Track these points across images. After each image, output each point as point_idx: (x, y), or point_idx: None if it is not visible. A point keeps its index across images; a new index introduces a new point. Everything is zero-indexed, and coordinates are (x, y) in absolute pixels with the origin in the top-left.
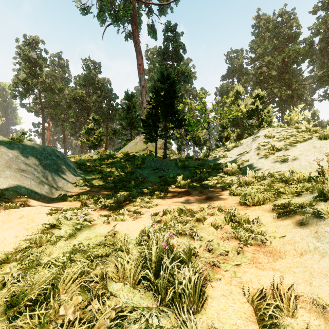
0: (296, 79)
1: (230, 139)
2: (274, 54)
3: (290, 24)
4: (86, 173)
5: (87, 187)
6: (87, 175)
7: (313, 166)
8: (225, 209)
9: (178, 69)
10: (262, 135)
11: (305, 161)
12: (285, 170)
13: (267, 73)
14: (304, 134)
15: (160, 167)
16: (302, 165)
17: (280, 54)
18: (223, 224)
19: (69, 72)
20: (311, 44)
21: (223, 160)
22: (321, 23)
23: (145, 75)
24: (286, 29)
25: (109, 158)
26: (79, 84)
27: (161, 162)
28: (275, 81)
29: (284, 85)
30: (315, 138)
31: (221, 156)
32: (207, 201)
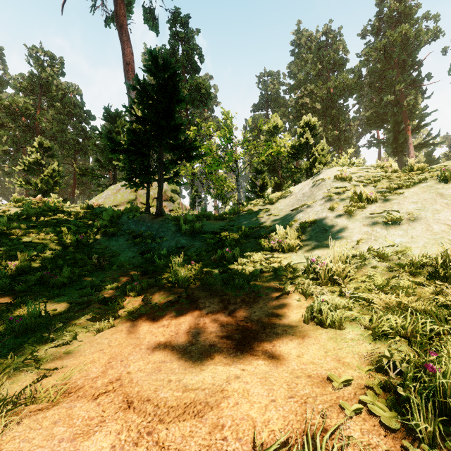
0: (343, 118)
1: (266, 188)
2: (317, 82)
3: (336, 47)
4: None
5: None
6: None
7: None
8: None
9: (192, 81)
10: (329, 176)
11: (437, 223)
12: (403, 242)
13: (310, 106)
14: (403, 175)
15: (147, 233)
16: (436, 232)
17: (325, 83)
18: None
19: (4, 67)
20: (360, 75)
21: (264, 220)
22: (371, 49)
23: None
24: (331, 51)
25: (45, 215)
26: (21, 88)
27: (150, 222)
28: (319, 118)
29: (330, 124)
30: (430, 179)
31: (260, 213)
32: (245, 358)
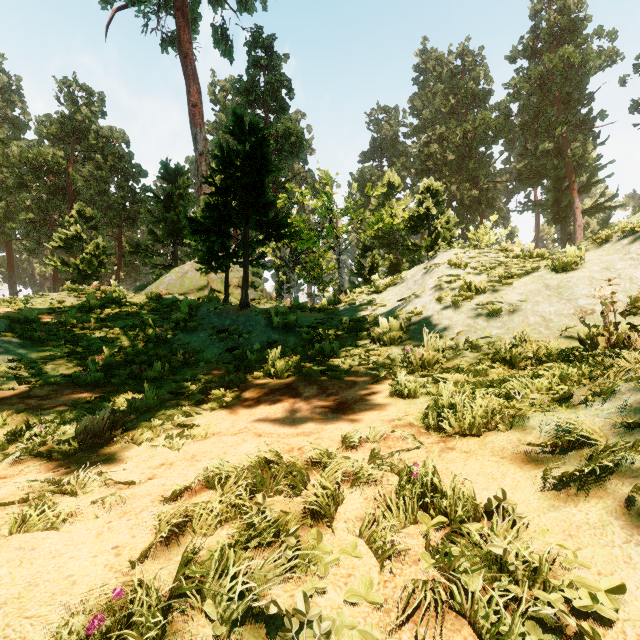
0: (485, 172)
1: (377, 270)
2: (450, 123)
3: (476, 75)
4: (29, 344)
5: (20, 383)
6: (31, 348)
7: (553, 326)
8: (393, 454)
9: (278, 126)
10: (444, 262)
11: (534, 315)
12: (499, 334)
13: (440, 156)
14: (522, 262)
15: (233, 327)
16: (530, 324)
17: (461, 124)
18: (398, 525)
19: (23, 105)
20: (508, 114)
21: (368, 312)
22: (523, 79)
23: (210, 134)
24: (469, 80)
25: (109, 306)
26: (48, 134)
27: (236, 315)
28: (453, 172)
29: (467, 180)
30: (545, 268)
31: (365, 304)
32: (339, 416)
